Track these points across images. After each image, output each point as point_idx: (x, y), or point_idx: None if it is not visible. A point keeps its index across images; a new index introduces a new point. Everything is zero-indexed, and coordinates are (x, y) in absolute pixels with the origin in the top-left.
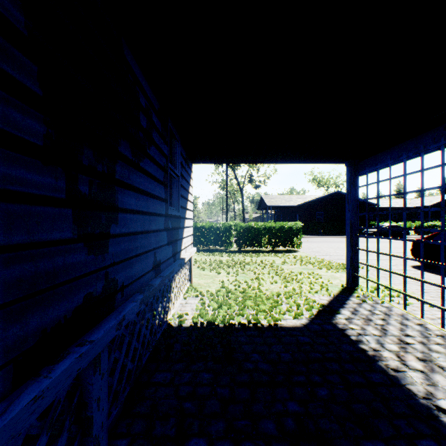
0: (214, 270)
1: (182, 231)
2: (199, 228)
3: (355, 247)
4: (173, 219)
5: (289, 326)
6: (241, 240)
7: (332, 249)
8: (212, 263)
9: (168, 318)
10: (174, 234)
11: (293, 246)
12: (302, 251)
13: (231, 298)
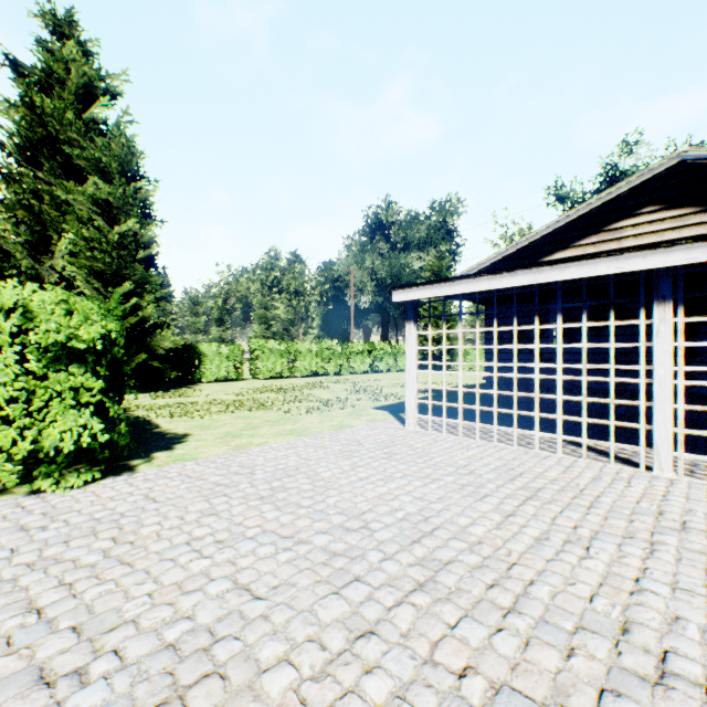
0: None
1: None
2: None
3: None
4: None
5: None
6: None
7: None
8: None
9: None
10: None
11: None
12: None
13: None
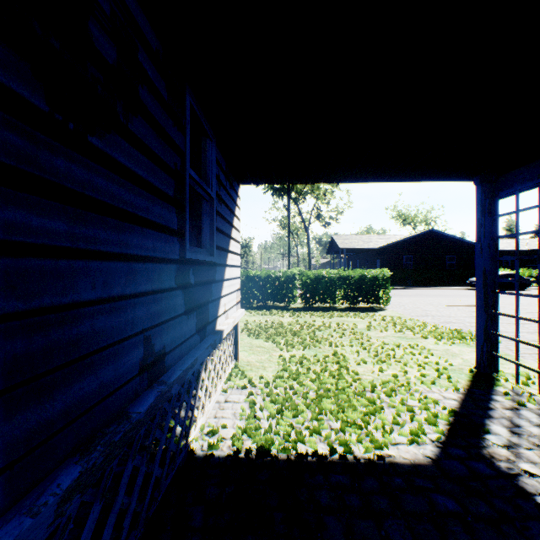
0: (271, 338)
1: (220, 286)
2: (252, 277)
3: (492, 310)
4: (198, 267)
5: (406, 462)
6: (308, 293)
7: (432, 307)
8: (268, 327)
9: (190, 437)
10: (202, 293)
11: (378, 302)
12: (390, 309)
13: (297, 393)
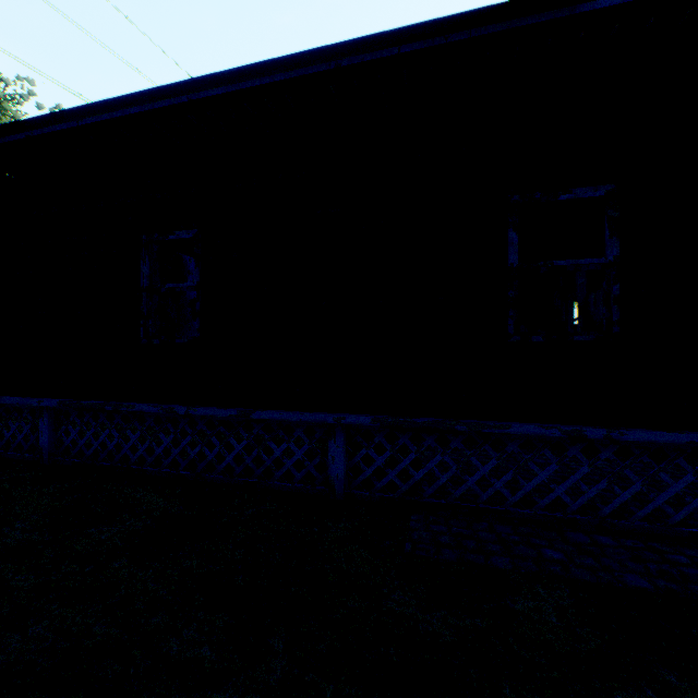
0: None
1: None
2: None
3: None
4: None
5: None
6: None
7: None
8: None
9: None
10: None
11: None
12: None
13: None
